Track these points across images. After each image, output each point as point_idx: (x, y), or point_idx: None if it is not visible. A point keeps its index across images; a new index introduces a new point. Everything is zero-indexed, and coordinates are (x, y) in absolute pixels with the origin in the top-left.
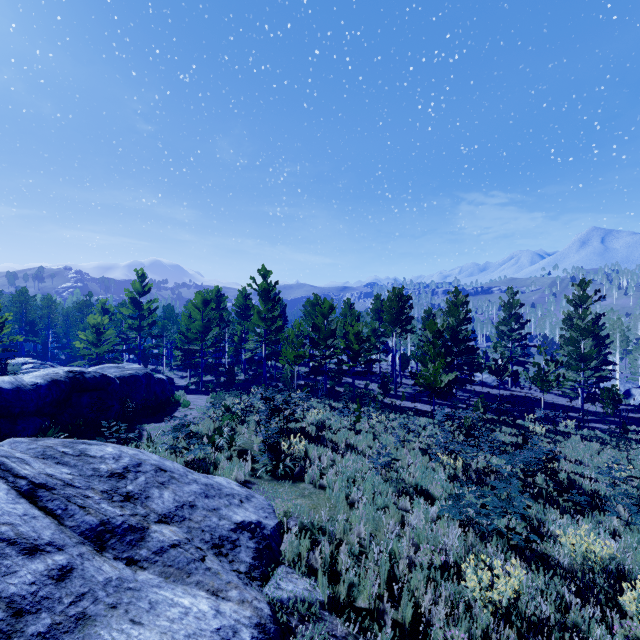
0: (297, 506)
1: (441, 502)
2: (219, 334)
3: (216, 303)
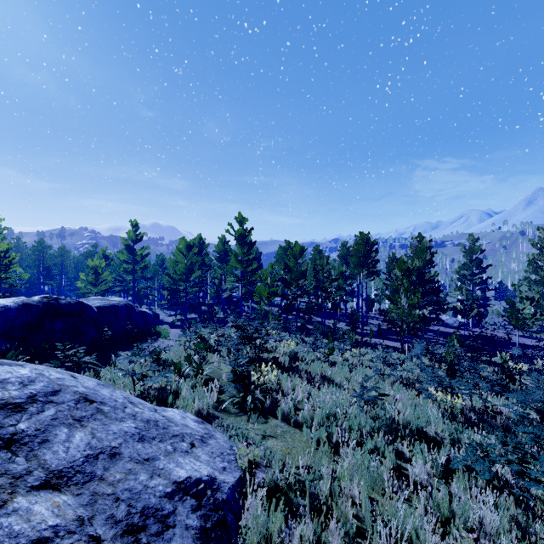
0: (267, 451)
1: (447, 450)
2: (201, 276)
3: (199, 249)
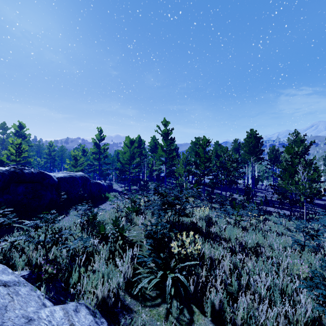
0: None
1: None
2: (139, 161)
3: (138, 144)
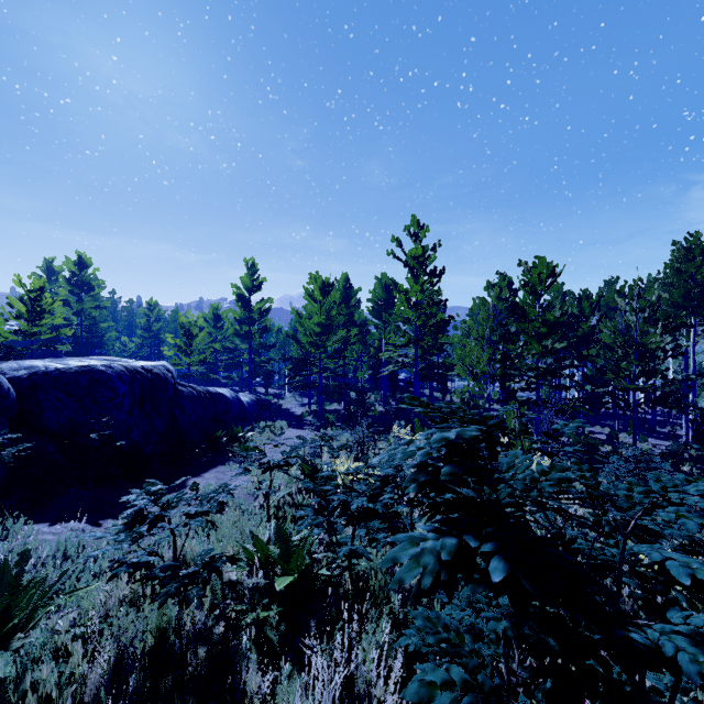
0: None
1: None
2: (345, 339)
3: (343, 296)
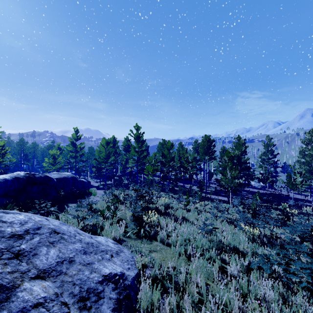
0: (152, 259)
1: (249, 258)
2: (114, 159)
3: (113, 144)
